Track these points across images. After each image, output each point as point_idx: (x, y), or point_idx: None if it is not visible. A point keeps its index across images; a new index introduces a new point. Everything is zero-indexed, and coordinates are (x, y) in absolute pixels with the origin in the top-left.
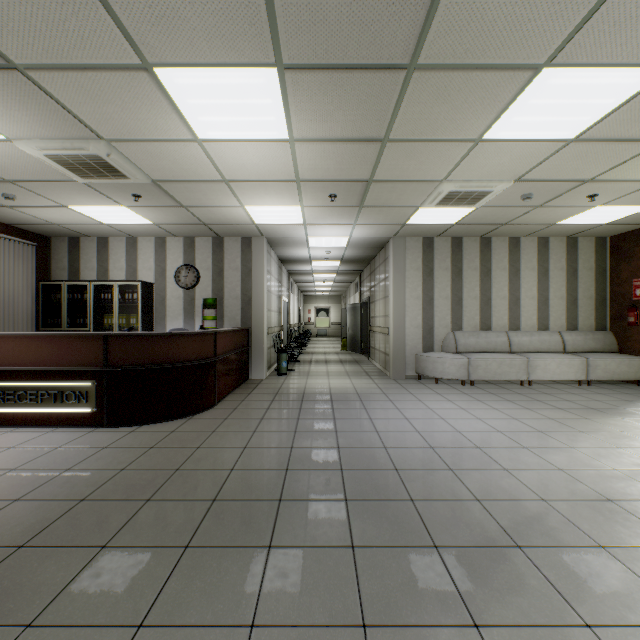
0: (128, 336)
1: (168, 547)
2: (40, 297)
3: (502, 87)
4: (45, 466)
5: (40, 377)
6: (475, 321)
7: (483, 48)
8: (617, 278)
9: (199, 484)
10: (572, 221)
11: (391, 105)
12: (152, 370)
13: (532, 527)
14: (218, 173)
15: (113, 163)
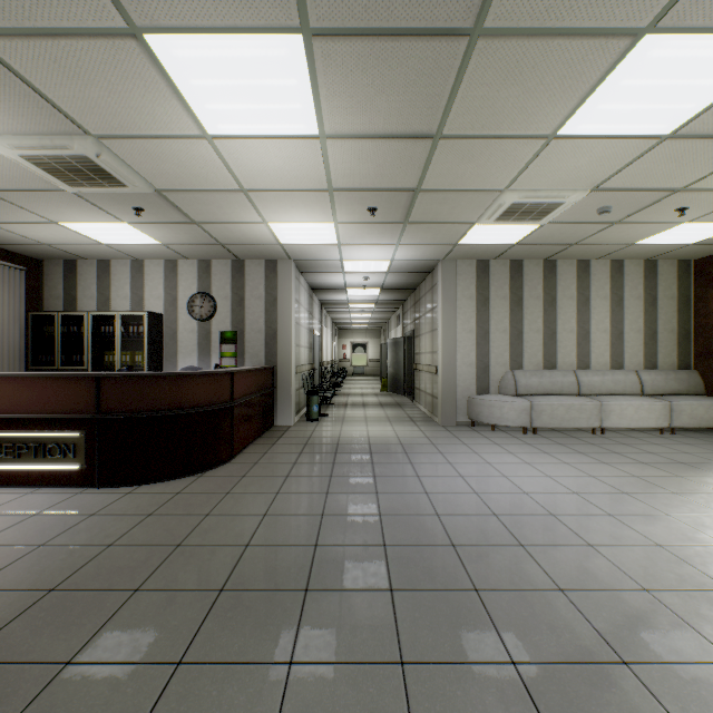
0: (125, 377)
1: (154, 664)
2: (29, 330)
3: (589, 62)
4: (13, 541)
5: (18, 427)
6: (538, 358)
7: (570, 4)
8: (704, 308)
9: (204, 566)
10: (653, 241)
11: (447, 87)
12: (154, 418)
13: (638, 632)
14: (234, 180)
15: (105, 166)
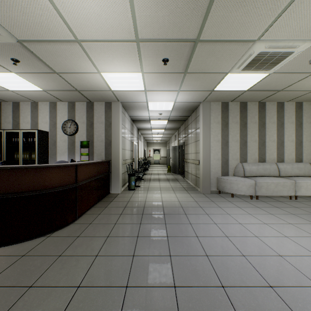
0: None
1: None
2: None
3: None
4: None
5: None
6: (255, 156)
7: None
8: None
9: None
10: None
11: None
12: (11, 198)
13: None
14: (68, 29)
15: None
